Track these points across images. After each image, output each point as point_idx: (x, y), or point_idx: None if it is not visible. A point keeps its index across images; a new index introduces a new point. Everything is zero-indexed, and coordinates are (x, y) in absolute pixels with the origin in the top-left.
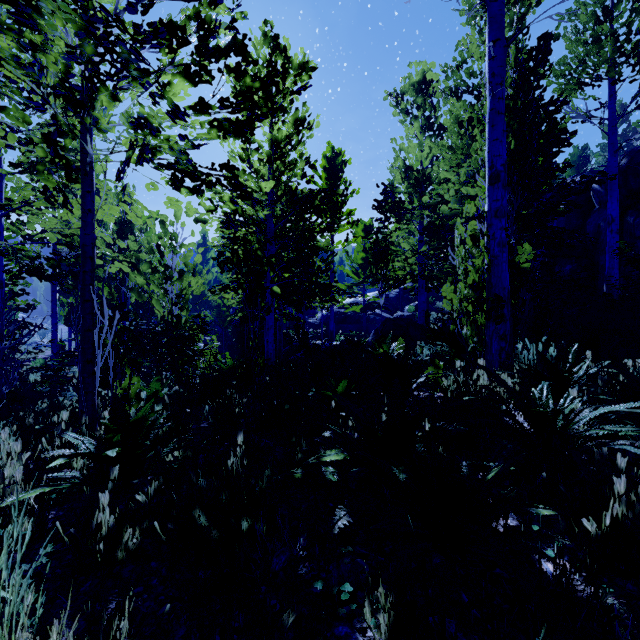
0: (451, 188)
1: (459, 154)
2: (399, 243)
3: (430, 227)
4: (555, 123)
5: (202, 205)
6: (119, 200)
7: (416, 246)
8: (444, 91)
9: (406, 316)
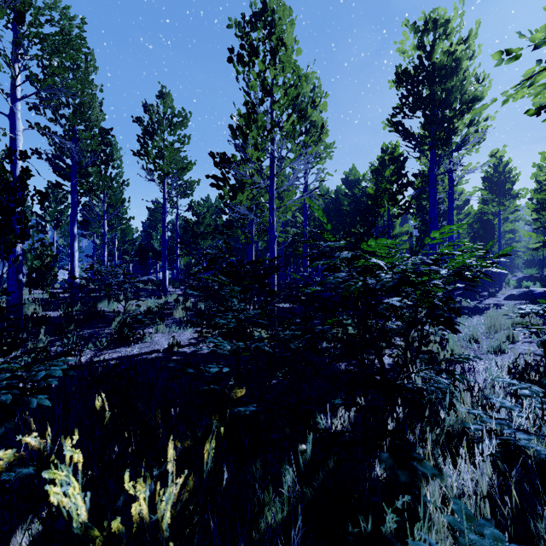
0: None
1: None
2: None
3: None
4: None
5: None
6: None
7: None
8: None
9: None
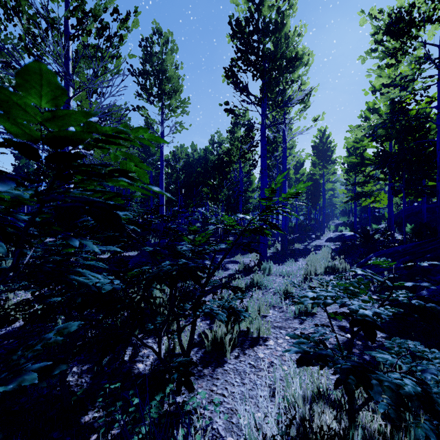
0: None
1: None
2: None
3: None
4: None
5: None
6: None
7: None
8: None
9: None
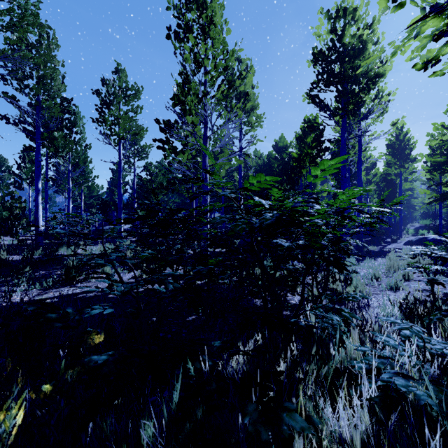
0: None
1: None
2: None
3: None
4: None
5: None
6: None
7: None
8: None
9: None
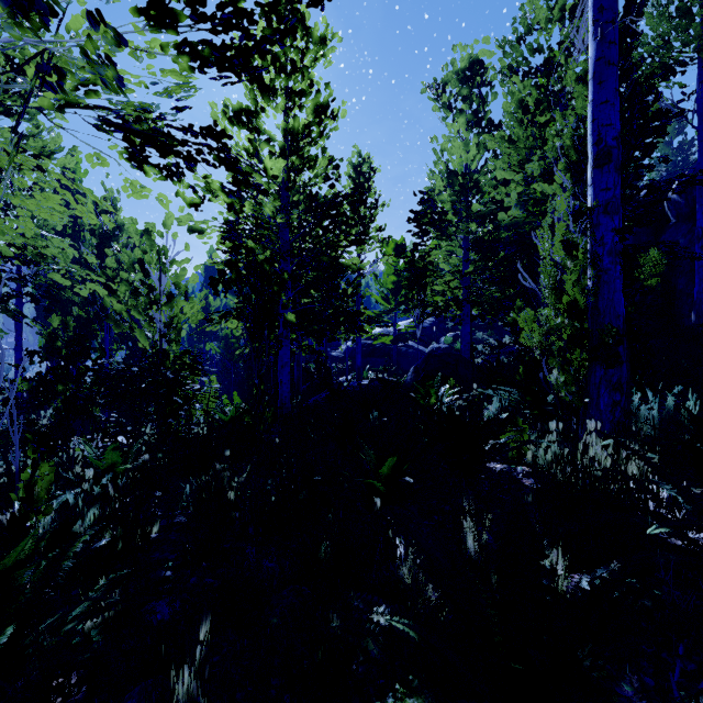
0: (513, 190)
1: (522, 148)
2: (438, 263)
3: (483, 241)
4: (647, 106)
5: (182, 195)
6: (11, 161)
7: (458, 267)
8: (501, 71)
9: (443, 349)
